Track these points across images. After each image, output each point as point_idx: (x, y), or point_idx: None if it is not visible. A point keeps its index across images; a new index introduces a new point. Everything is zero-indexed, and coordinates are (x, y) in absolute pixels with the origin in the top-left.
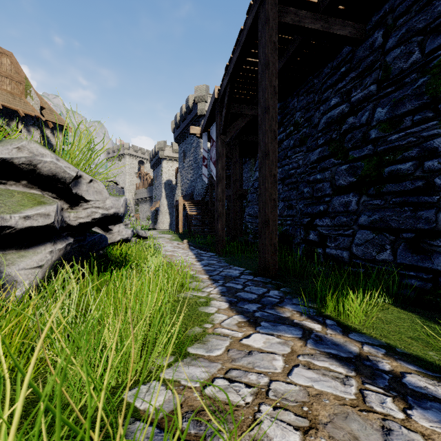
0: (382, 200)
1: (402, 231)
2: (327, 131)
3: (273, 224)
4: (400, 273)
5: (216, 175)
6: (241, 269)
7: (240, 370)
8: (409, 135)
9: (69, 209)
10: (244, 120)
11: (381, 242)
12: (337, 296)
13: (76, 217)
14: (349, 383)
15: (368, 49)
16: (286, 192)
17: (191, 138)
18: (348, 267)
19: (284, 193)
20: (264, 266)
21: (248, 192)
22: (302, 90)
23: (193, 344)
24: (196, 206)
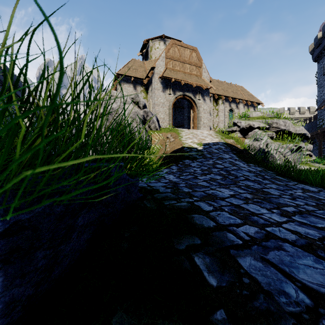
0: None
1: None
2: None
3: None
4: None
5: None
6: None
7: None
8: None
9: None
10: None
11: None
12: None
13: None
14: None
15: None
16: None
17: None
18: None
19: None
20: None
21: None
22: None
23: None
24: None
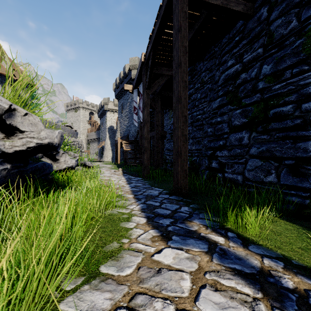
0: (268, 135)
1: (284, 159)
2: (225, 85)
3: (184, 155)
4: (283, 192)
5: (142, 119)
6: (160, 189)
7: (146, 295)
8: (289, 84)
9: (5, 138)
10: (164, 79)
11: (267, 168)
12: (236, 212)
13: (11, 145)
14: (258, 309)
15: (256, 21)
16: (194, 132)
17: (127, 95)
18: (242, 187)
19: (193, 133)
20: (177, 187)
21: (167, 133)
22: (207, 56)
23: (108, 261)
24: (130, 144)
